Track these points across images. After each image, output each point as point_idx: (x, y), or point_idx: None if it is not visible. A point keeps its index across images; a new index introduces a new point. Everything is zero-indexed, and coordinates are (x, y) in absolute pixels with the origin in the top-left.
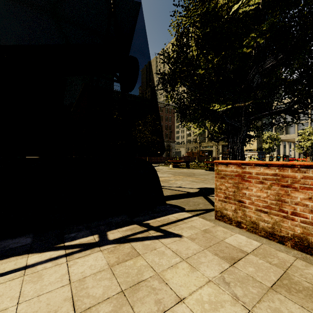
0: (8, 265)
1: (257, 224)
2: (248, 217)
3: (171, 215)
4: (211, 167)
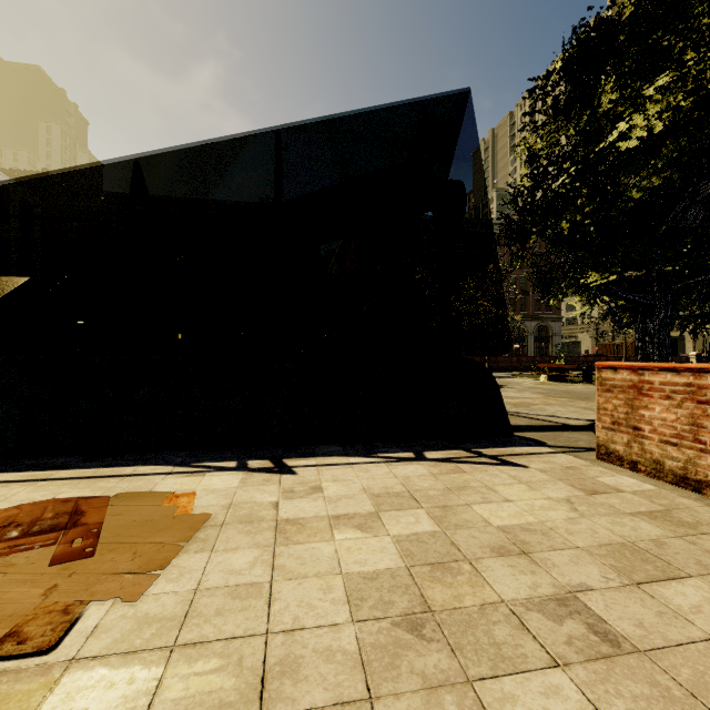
0: (334, 460)
1: (661, 463)
2: (648, 454)
3: (518, 447)
4: None
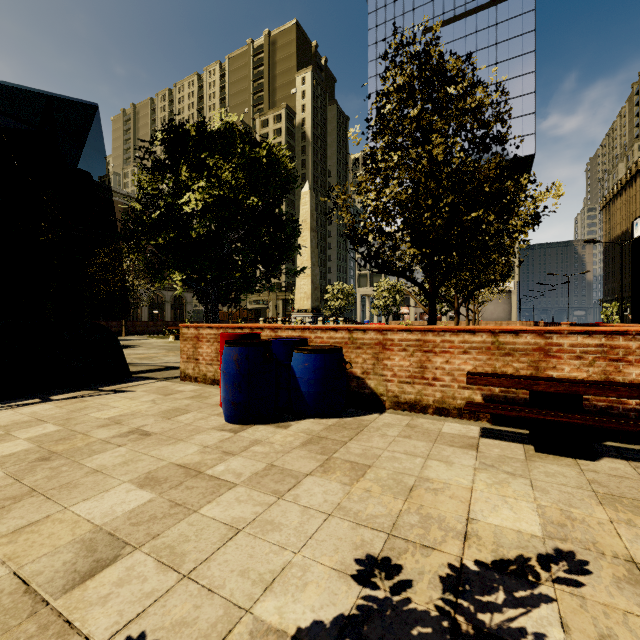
0: None
1: (207, 375)
2: (202, 372)
3: (133, 383)
4: None
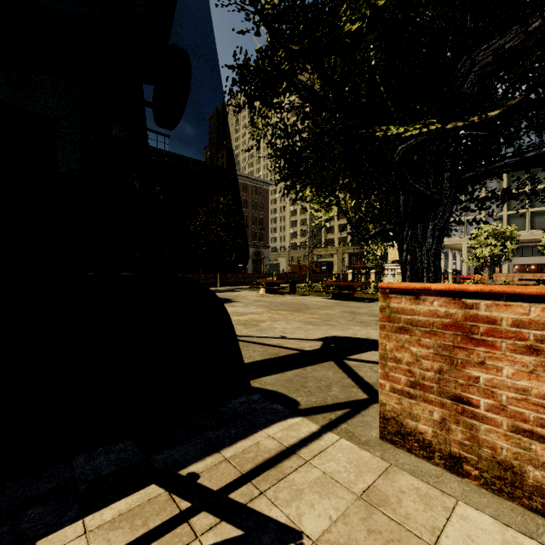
0: None
1: (518, 471)
2: (487, 449)
3: (264, 431)
4: (336, 291)
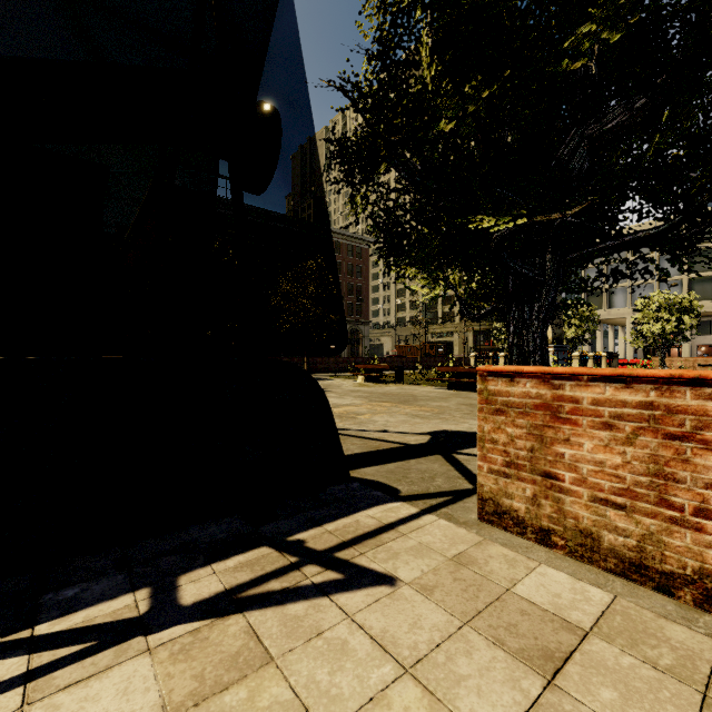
0: None
1: (596, 537)
2: (571, 519)
3: (364, 512)
4: (453, 380)
